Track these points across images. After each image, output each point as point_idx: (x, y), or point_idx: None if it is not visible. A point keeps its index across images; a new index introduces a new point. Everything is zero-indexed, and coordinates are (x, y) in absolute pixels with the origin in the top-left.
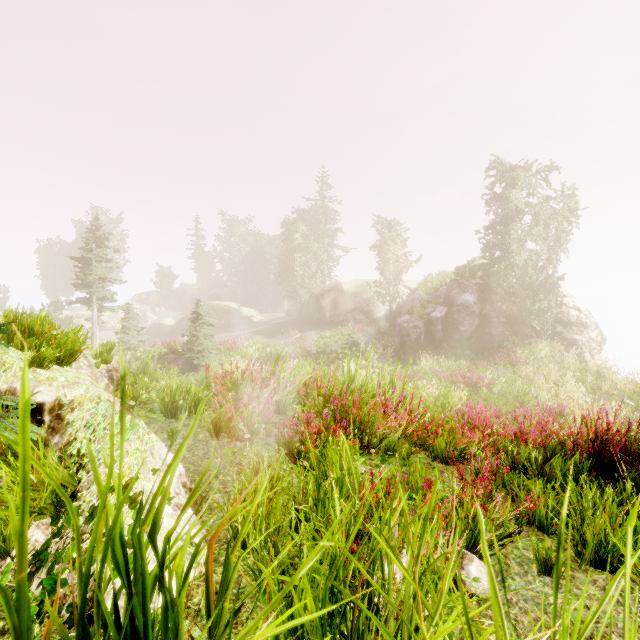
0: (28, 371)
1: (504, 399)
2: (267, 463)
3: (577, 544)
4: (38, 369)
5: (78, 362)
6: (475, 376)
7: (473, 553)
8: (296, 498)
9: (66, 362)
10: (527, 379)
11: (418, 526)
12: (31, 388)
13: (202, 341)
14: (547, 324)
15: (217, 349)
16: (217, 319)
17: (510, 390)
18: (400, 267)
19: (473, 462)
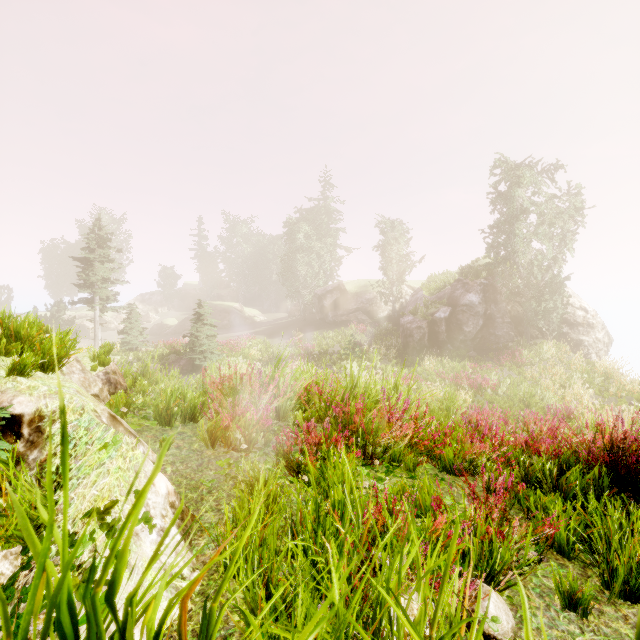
0: (7, 379)
1: (510, 401)
2: (263, 480)
3: (602, 572)
4: (18, 377)
5: (70, 366)
6: (480, 378)
7: (489, 583)
8: (294, 517)
9: (51, 369)
10: (533, 381)
11: (431, 564)
12: (9, 398)
13: (204, 342)
14: (553, 325)
15: (219, 350)
16: (220, 319)
17: (516, 392)
18: (403, 267)
19: (485, 478)
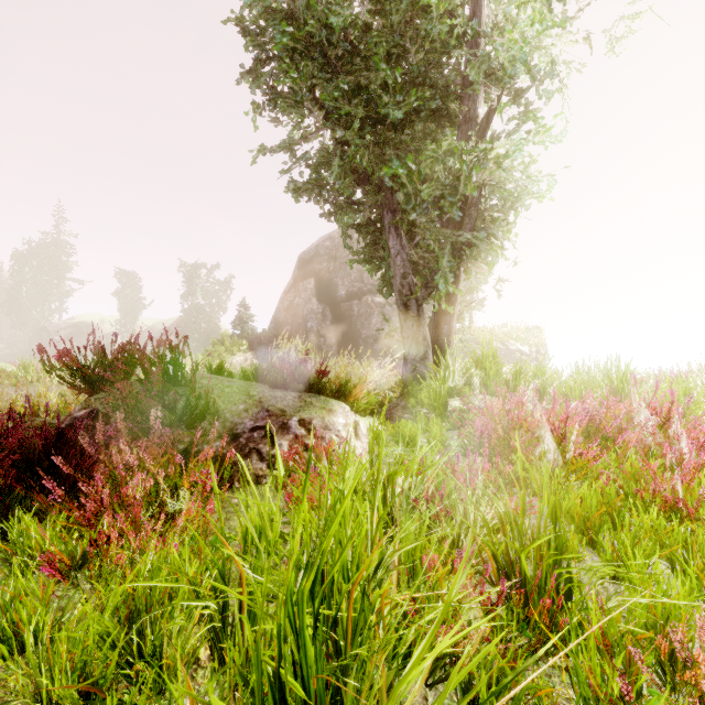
0: None
1: None
2: None
3: None
4: None
5: None
6: None
7: None
8: None
9: None
10: None
11: None
12: None
13: None
14: None
15: None
16: None
17: None
18: (138, 310)
19: None
